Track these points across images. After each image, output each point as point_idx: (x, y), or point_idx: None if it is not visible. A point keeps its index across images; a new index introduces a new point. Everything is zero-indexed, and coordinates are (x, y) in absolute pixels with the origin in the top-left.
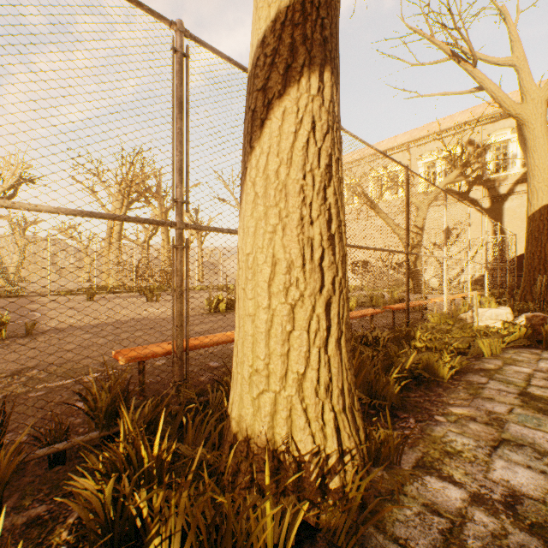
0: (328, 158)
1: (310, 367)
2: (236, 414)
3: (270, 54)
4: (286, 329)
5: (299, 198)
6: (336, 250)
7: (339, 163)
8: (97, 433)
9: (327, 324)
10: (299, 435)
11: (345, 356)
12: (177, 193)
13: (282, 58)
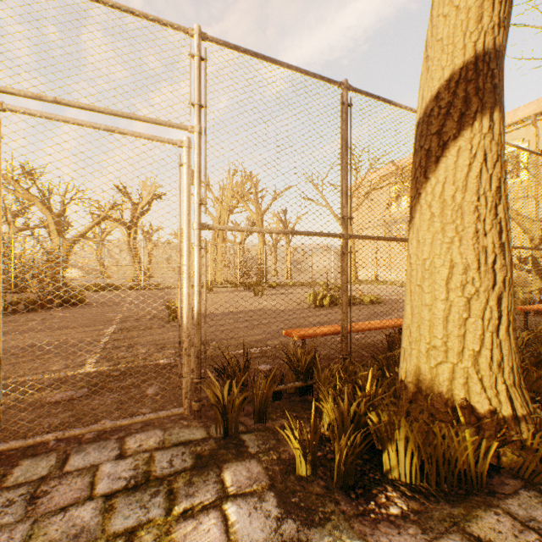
0: (497, 182)
1: (484, 347)
2: (413, 379)
3: (443, 106)
4: (462, 316)
5: (473, 216)
6: (506, 255)
7: (505, 182)
8: (299, 383)
9: (498, 315)
10: (475, 397)
11: (512, 342)
12: (344, 212)
13: (456, 109)
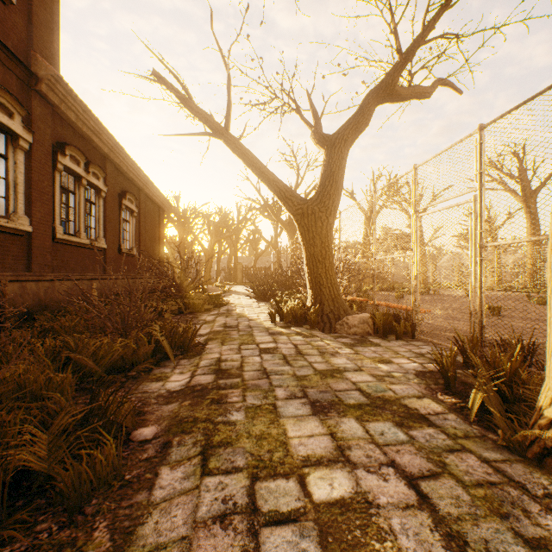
0: None
1: None
2: None
3: None
4: (548, 315)
5: None
6: None
7: None
8: None
9: None
10: (542, 394)
11: None
12: None
13: None
